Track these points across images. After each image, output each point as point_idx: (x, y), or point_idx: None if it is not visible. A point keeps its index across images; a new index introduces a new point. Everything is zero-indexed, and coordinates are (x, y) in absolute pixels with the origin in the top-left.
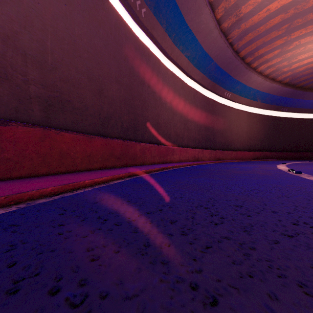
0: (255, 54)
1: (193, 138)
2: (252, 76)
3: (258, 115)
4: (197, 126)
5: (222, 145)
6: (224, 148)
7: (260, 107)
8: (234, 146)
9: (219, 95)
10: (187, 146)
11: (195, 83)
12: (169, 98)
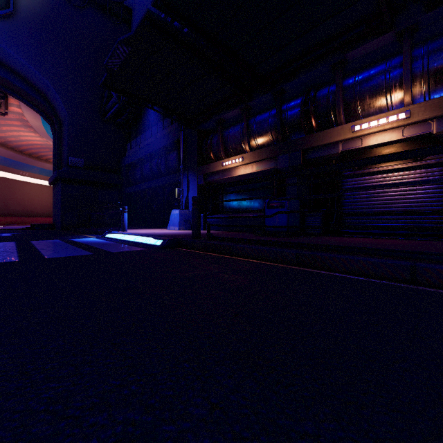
0: (39, 154)
1: None
2: (45, 164)
3: None
4: None
5: (19, 212)
6: (21, 215)
7: None
8: (35, 214)
9: (14, 174)
10: None
11: None
12: None
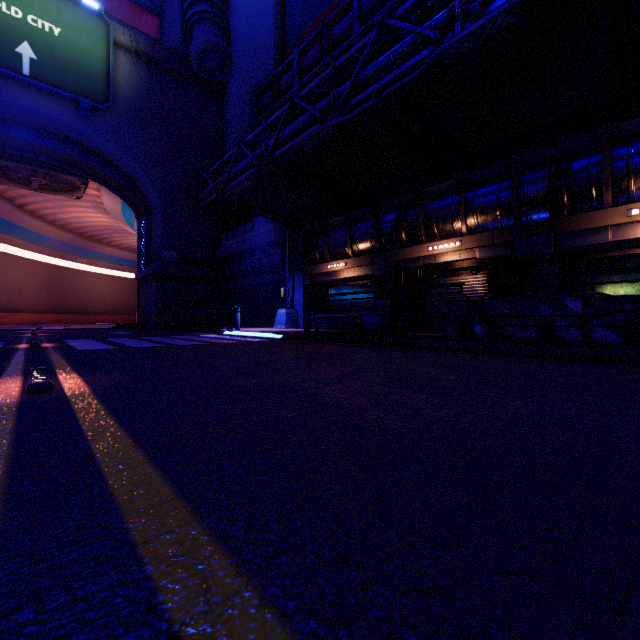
0: (101, 236)
1: (32, 304)
2: (106, 248)
3: (128, 279)
4: (37, 293)
5: (75, 309)
6: (78, 312)
7: (130, 272)
8: (93, 310)
9: (71, 261)
10: (23, 312)
11: (36, 253)
12: (1, 273)
